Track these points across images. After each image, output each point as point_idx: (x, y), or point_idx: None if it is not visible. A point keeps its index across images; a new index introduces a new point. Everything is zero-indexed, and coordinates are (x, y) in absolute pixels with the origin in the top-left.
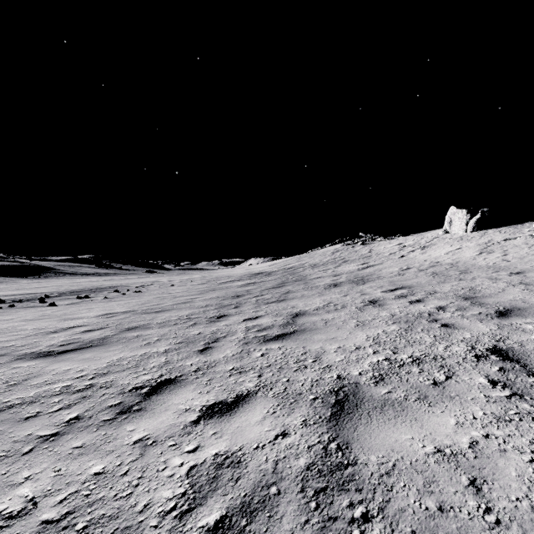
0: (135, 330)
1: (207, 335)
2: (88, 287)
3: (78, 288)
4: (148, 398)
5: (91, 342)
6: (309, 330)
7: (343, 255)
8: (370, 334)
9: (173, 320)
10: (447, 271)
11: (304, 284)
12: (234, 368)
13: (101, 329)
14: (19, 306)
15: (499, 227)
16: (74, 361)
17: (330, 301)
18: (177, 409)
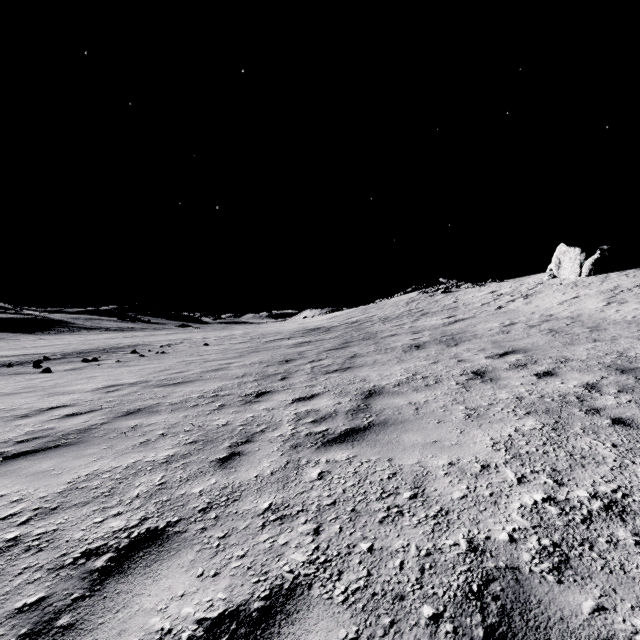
0: (135, 416)
1: (237, 427)
2: (102, 346)
3: (90, 347)
4: (100, 587)
5: (64, 437)
6: (393, 424)
7: (421, 306)
8: (495, 435)
9: (193, 399)
10: (570, 328)
11: (374, 344)
12: (271, 506)
13: (89, 413)
14: (5, 372)
15: (624, 270)
16: (19, 477)
17: (416, 371)
18: (144, 630)
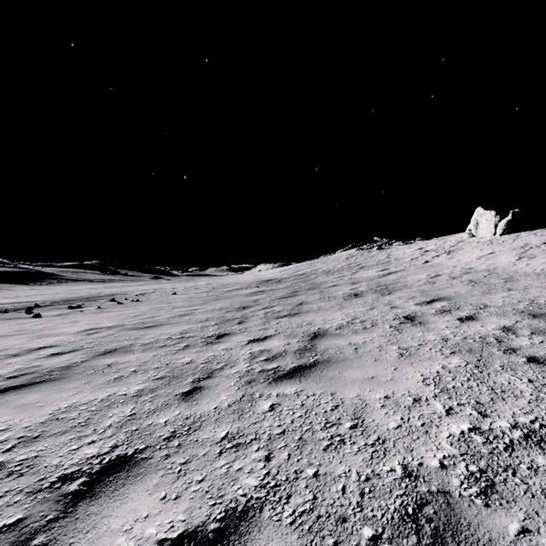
0: (111, 355)
1: (199, 364)
2: (86, 295)
3: (75, 296)
4: (72, 509)
5: (49, 373)
6: (335, 362)
7: (358, 261)
8: (425, 372)
9: (162, 340)
10: (487, 279)
11: (319, 293)
12: (227, 435)
13: (72, 353)
14: (1, 318)
15: (533, 229)
16: (7, 409)
17: (355, 316)
18: None
